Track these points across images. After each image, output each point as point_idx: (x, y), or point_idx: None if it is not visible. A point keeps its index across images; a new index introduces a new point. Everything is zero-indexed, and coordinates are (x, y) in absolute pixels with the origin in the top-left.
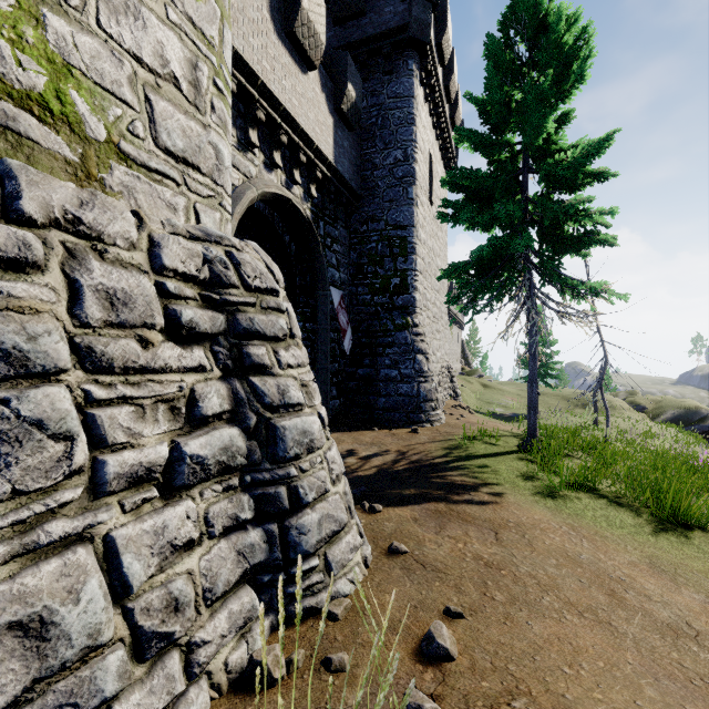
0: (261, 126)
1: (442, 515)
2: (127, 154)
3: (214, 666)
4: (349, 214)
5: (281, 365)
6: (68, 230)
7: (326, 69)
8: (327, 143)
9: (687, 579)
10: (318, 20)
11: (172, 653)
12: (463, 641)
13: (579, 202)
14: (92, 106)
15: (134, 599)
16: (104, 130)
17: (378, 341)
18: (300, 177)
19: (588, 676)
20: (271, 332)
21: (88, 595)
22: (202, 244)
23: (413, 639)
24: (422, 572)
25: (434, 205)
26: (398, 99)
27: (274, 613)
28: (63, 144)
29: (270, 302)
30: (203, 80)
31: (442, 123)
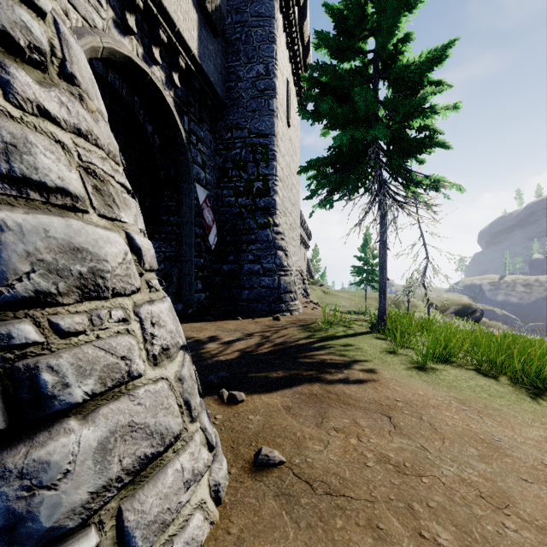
0: None
1: (319, 399)
2: None
3: None
4: (215, 119)
5: (14, 94)
6: None
7: None
8: (190, 34)
9: None
10: None
11: None
12: None
13: (430, 94)
14: None
15: None
16: None
17: (242, 239)
18: (161, 61)
19: None
20: None
21: None
22: None
23: None
24: (310, 499)
25: (291, 129)
26: (260, 18)
27: None
28: None
29: None
30: None
31: (297, 60)
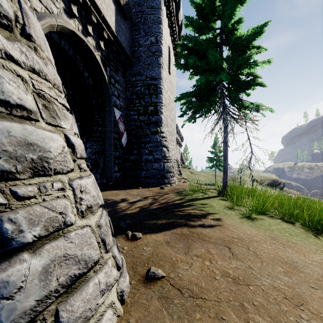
0: None
1: (187, 237)
2: None
3: None
4: (125, 69)
5: None
6: None
7: None
8: (111, 18)
9: None
10: None
11: None
12: None
13: (254, 53)
14: None
15: None
16: None
17: (141, 140)
18: (93, 34)
19: None
20: None
21: None
22: None
23: None
24: (180, 300)
25: (171, 76)
26: (152, 9)
27: None
28: None
29: None
30: None
31: (174, 35)
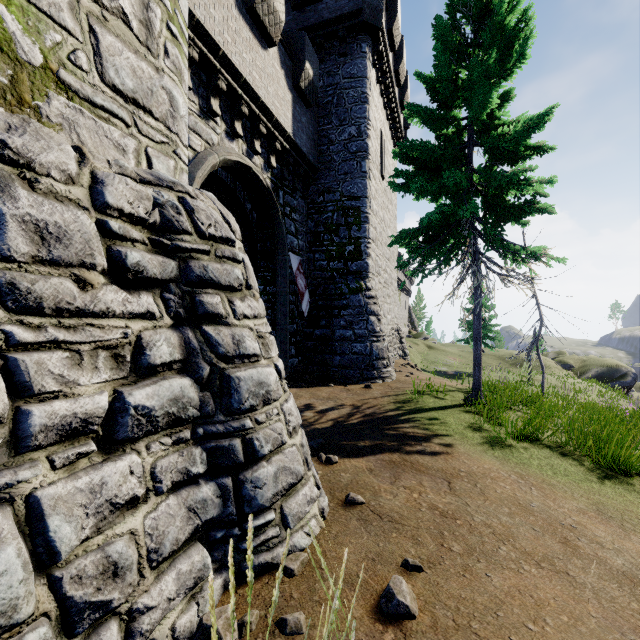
0: (223, 97)
1: (396, 466)
2: (68, 85)
3: (159, 633)
4: (307, 185)
5: (237, 314)
6: None
7: (285, 47)
8: (286, 117)
9: (634, 526)
10: None
11: (109, 623)
12: (423, 597)
13: (522, 171)
14: (25, 26)
15: (63, 567)
16: (40, 54)
17: (334, 304)
18: (261, 148)
19: (554, 632)
20: (226, 281)
21: (1, 566)
22: (153, 188)
23: (372, 595)
24: (379, 523)
25: (385, 180)
26: (352, 79)
27: (227, 570)
28: None
29: (225, 251)
30: (155, 22)
31: (392, 105)
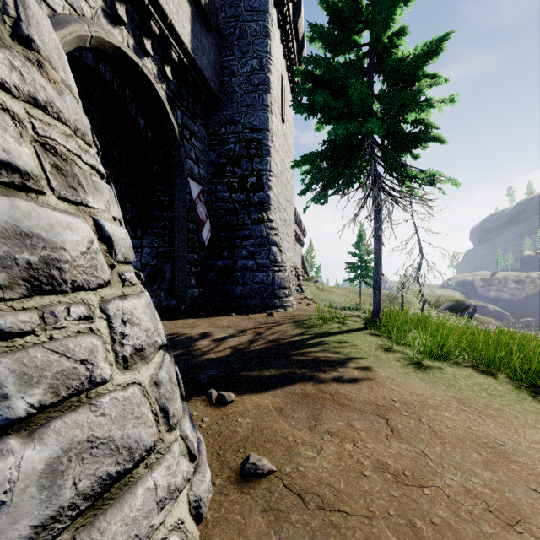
0: None
1: (313, 400)
2: None
3: None
4: (208, 114)
5: None
6: None
7: None
8: (183, 27)
9: None
10: None
11: None
12: None
13: (426, 86)
14: None
15: None
16: None
17: (236, 234)
18: (153, 53)
19: None
20: None
21: None
22: None
23: None
24: (302, 515)
25: (285, 125)
26: (254, 12)
27: None
28: None
29: None
30: None
31: (291, 56)
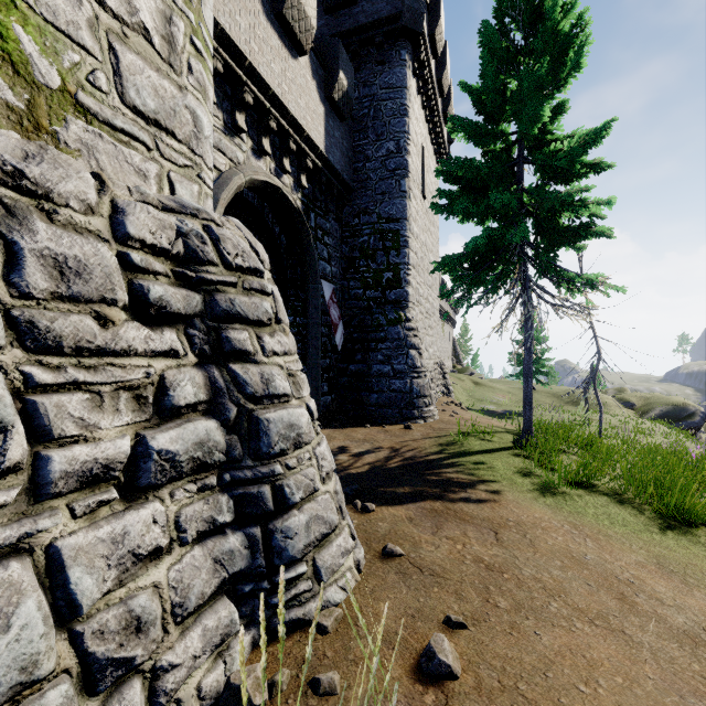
0: (250, 111)
1: (438, 514)
2: (87, 108)
3: (184, 693)
4: (341, 206)
5: (266, 351)
6: (6, 184)
7: (317, 55)
8: (318, 132)
9: (698, 581)
10: (308, 3)
11: (132, 681)
12: (466, 656)
13: (577, 191)
14: (42, 47)
15: (85, 621)
16: (58, 76)
17: (370, 336)
18: (290, 166)
19: (607, 695)
20: (255, 316)
21: (21, 620)
22: (176, 216)
23: (411, 654)
24: (419, 576)
25: (427, 200)
26: (390, 89)
27: (256, 626)
28: (4, 86)
29: (254, 283)
30: (178, 36)
31: (435, 117)
